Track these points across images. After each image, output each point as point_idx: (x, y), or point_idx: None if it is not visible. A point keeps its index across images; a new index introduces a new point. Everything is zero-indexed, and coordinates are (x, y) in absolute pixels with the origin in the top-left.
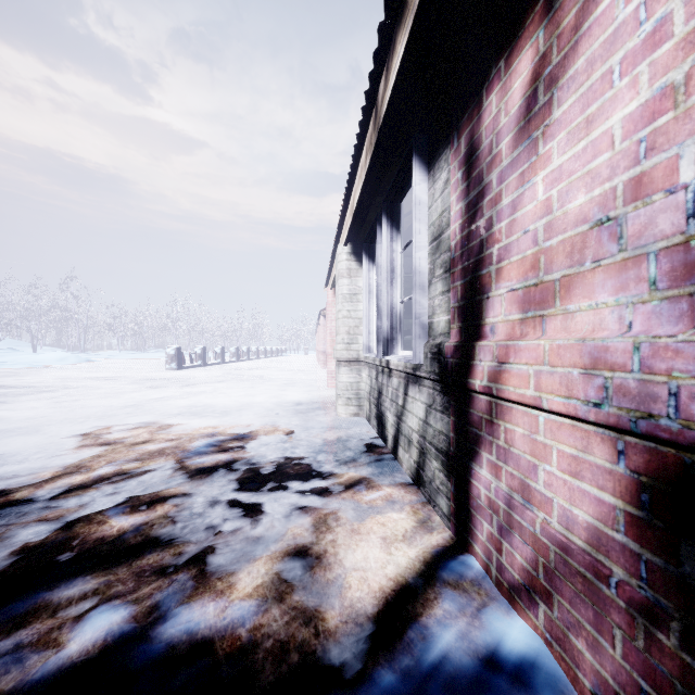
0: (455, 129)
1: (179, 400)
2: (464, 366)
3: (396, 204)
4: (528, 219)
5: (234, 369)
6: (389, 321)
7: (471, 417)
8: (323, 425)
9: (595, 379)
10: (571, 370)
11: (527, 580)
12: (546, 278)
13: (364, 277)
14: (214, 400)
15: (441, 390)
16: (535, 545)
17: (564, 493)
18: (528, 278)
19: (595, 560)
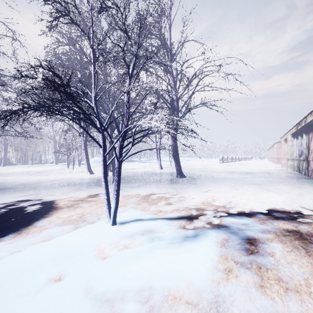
0: (307, 133)
1: (242, 168)
2: (307, 158)
3: (302, 133)
4: (311, 147)
5: (240, 163)
6: (300, 152)
7: (308, 163)
8: (284, 171)
9: (312, 158)
10: (311, 158)
11: (311, 174)
12: (311, 151)
13: (295, 142)
14: (250, 168)
15: (306, 161)
16: (311, 170)
17: (312, 166)
18: (311, 151)
19: (312, 169)
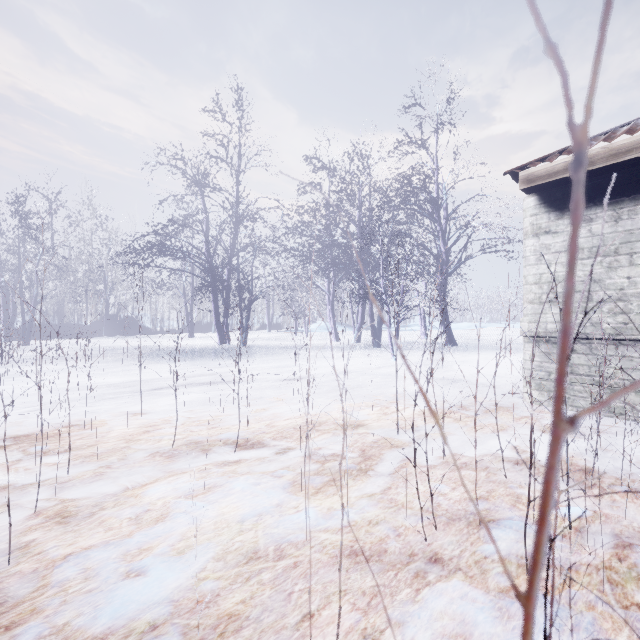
0: None
1: None
2: None
3: None
4: None
5: None
6: None
7: None
8: None
9: None
10: None
11: None
12: None
13: None
14: None
15: None
16: None
17: None
18: None
19: None
